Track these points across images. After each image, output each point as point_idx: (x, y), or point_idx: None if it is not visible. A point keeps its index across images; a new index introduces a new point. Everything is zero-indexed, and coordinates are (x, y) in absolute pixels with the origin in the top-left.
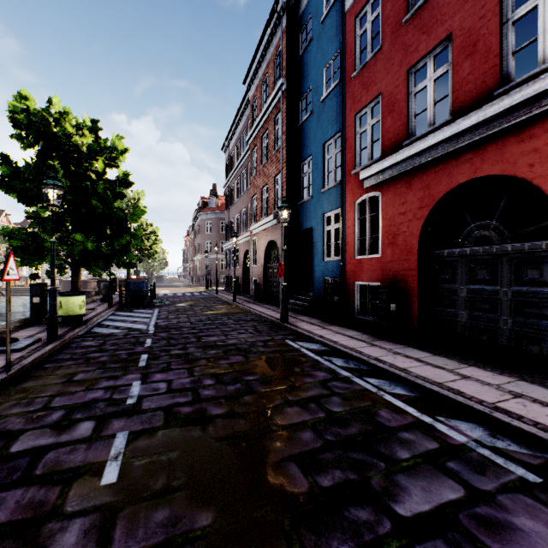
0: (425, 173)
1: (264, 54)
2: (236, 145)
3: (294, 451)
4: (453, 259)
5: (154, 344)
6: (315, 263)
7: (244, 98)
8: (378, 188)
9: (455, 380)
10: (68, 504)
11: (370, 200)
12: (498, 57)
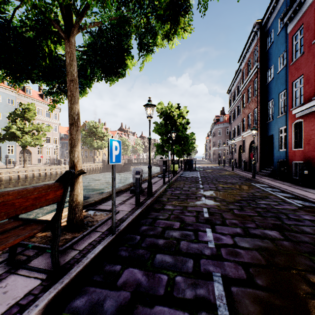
0: None
1: (248, 48)
2: (234, 90)
3: (240, 196)
4: None
5: (202, 180)
6: (274, 152)
7: (238, 68)
8: (302, 118)
9: (311, 195)
10: (197, 193)
11: (299, 123)
12: None
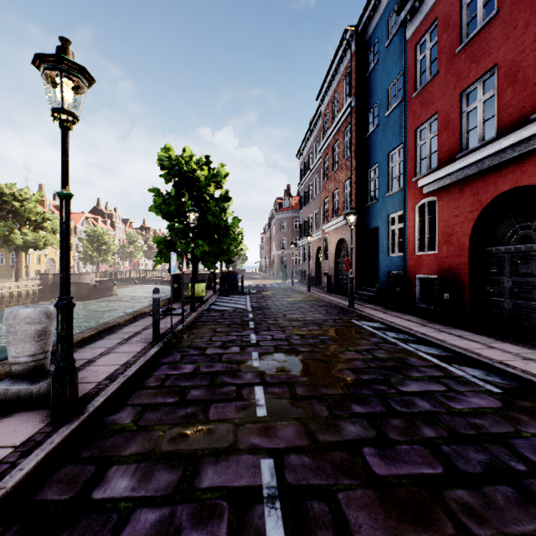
0: (474, 182)
1: (334, 74)
2: (309, 152)
3: (349, 367)
4: (500, 255)
5: (255, 317)
6: (381, 258)
7: (317, 111)
8: (435, 194)
9: (481, 348)
10: (242, 369)
11: (428, 204)
12: (535, 87)
